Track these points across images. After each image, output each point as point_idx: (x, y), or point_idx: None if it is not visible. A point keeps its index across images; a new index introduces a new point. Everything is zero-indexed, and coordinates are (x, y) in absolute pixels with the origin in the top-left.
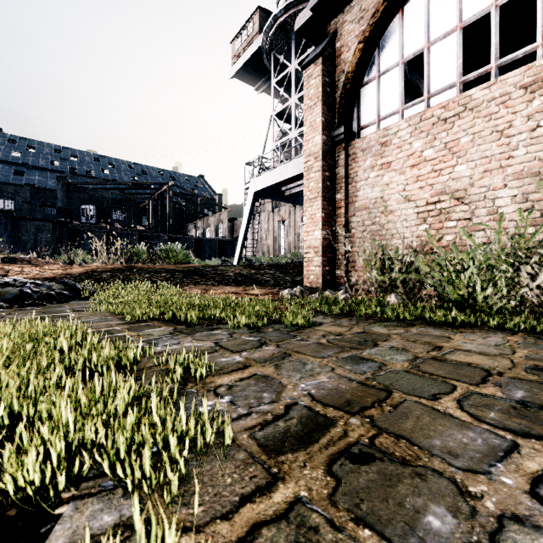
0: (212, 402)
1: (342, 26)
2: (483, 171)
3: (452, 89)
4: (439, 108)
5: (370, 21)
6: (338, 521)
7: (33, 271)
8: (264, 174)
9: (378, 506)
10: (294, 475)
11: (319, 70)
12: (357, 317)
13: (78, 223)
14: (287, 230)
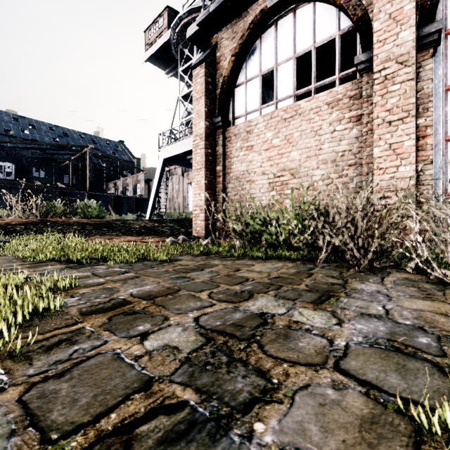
0: (66, 300)
1: (221, 41)
2: (306, 157)
3: (290, 98)
4: (281, 110)
5: (239, 41)
6: (97, 331)
7: None
8: (172, 144)
9: (121, 326)
10: (90, 321)
11: (203, 72)
12: (211, 256)
13: None
14: None
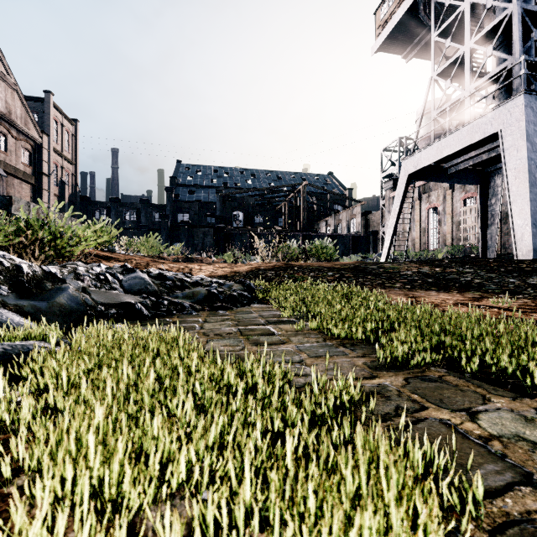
0: None
1: None
2: None
3: None
4: None
5: None
6: None
7: (208, 269)
8: (422, 150)
9: None
10: None
11: None
12: None
13: (231, 227)
14: (440, 218)
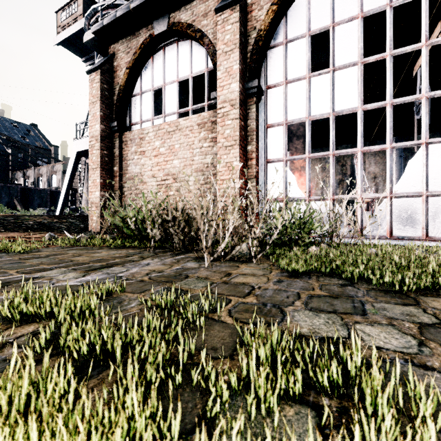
0: None
1: (117, 52)
2: (184, 165)
3: (175, 115)
4: (167, 124)
5: (132, 57)
6: None
7: None
8: (86, 138)
9: None
10: None
11: (98, 79)
12: (78, 247)
13: None
14: None
